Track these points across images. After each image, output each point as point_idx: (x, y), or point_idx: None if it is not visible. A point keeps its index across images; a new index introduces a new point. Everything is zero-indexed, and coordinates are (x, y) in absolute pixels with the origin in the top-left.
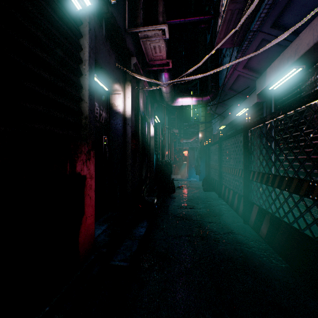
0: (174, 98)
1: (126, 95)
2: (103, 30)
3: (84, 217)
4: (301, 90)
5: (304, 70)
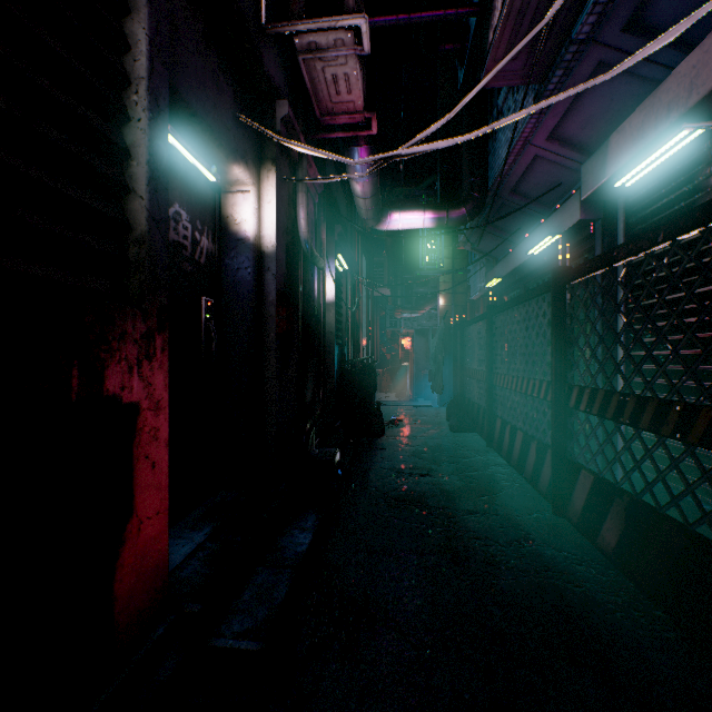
0: (383, 211)
1: (265, 195)
2: (199, 17)
3: (133, 521)
4: (697, 187)
5: (706, 136)
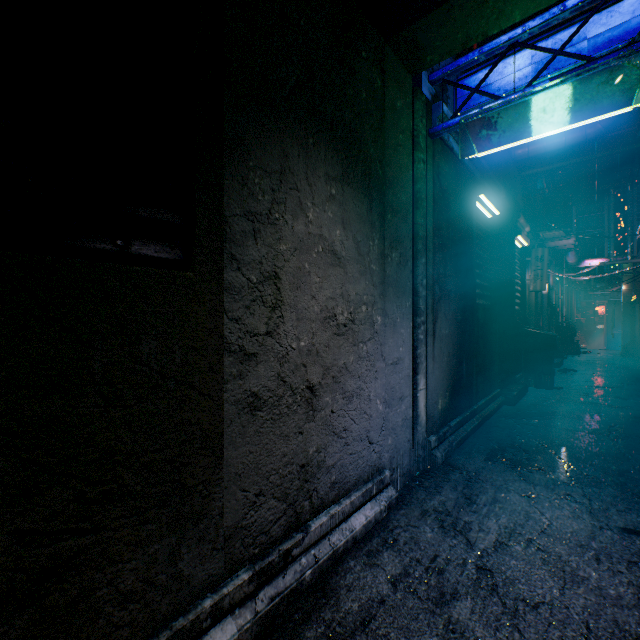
0: (579, 261)
1: None
2: None
3: None
4: None
5: None
